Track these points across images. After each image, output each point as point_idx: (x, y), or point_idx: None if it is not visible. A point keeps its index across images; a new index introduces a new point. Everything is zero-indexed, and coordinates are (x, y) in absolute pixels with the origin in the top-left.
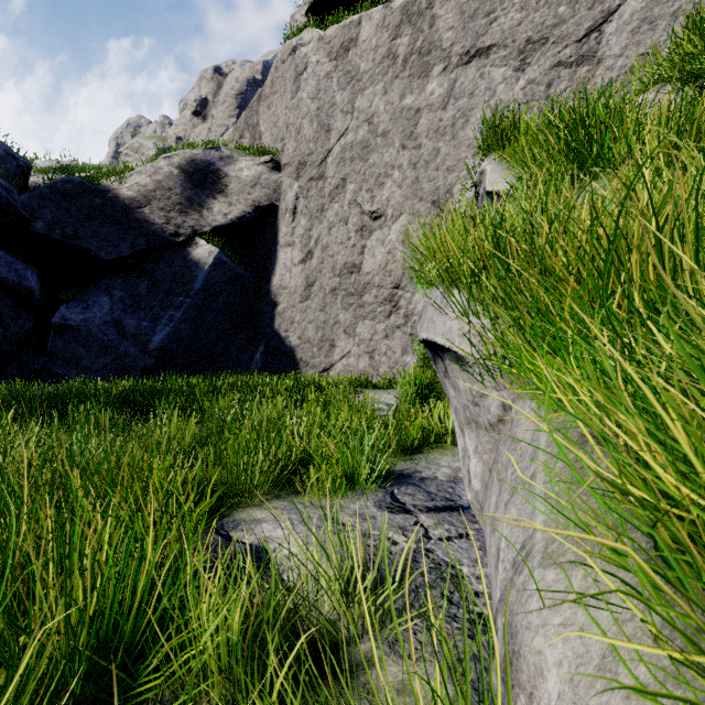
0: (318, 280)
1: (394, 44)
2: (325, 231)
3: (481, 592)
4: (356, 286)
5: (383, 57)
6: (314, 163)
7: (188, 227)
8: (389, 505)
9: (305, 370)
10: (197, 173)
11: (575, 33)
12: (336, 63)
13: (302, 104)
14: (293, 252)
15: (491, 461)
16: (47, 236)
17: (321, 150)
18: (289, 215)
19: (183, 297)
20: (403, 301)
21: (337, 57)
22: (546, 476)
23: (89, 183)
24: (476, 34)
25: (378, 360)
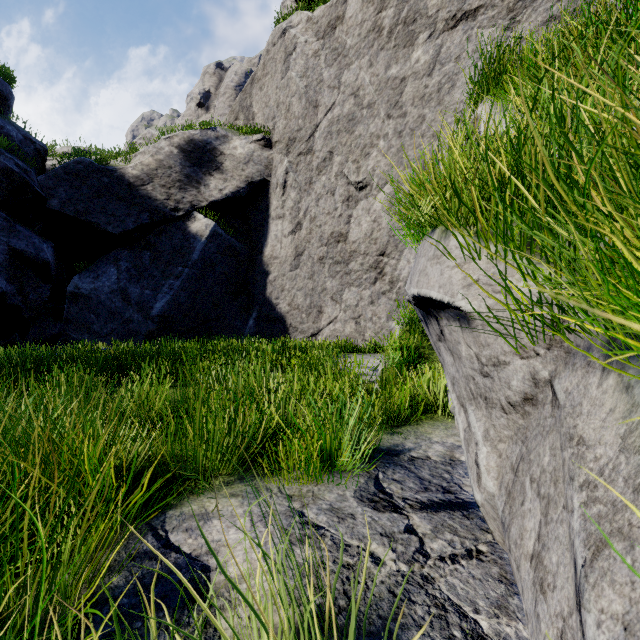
0: (307, 249)
1: (380, 17)
2: (313, 203)
3: None
4: (342, 255)
5: (369, 31)
6: (303, 138)
7: (187, 202)
8: (372, 496)
9: (294, 335)
10: (195, 152)
11: None
12: (323, 41)
13: (291, 83)
14: (283, 224)
15: (515, 455)
16: (62, 212)
17: (309, 125)
18: (279, 189)
19: (182, 267)
20: (388, 267)
21: (324, 36)
22: None
23: (98, 164)
24: None
25: (364, 326)
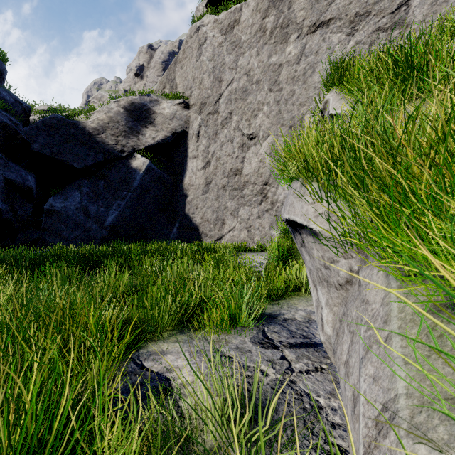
0: (214, 180)
1: (264, 22)
2: (218, 148)
3: (337, 423)
4: (238, 184)
5: (257, 31)
6: (211, 103)
7: (130, 146)
8: (261, 340)
9: (205, 239)
10: (135, 111)
11: (390, 7)
12: (225, 36)
13: (203, 64)
14: (197, 162)
15: (341, 313)
16: (41, 153)
17: (215, 94)
18: (194, 137)
19: (126, 192)
20: (270, 193)
21: (226, 33)
22: (403, 341)
23: (67, 119)
24: (320, 12)
25: (253, 233)
